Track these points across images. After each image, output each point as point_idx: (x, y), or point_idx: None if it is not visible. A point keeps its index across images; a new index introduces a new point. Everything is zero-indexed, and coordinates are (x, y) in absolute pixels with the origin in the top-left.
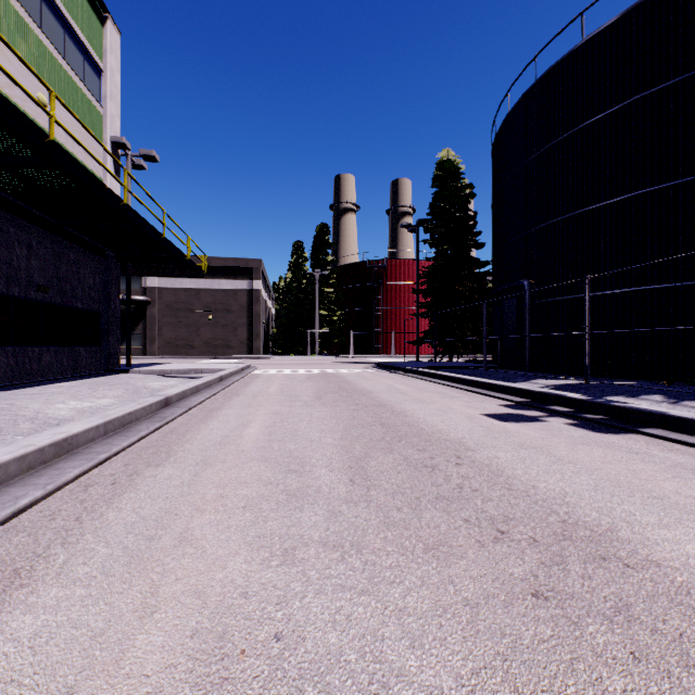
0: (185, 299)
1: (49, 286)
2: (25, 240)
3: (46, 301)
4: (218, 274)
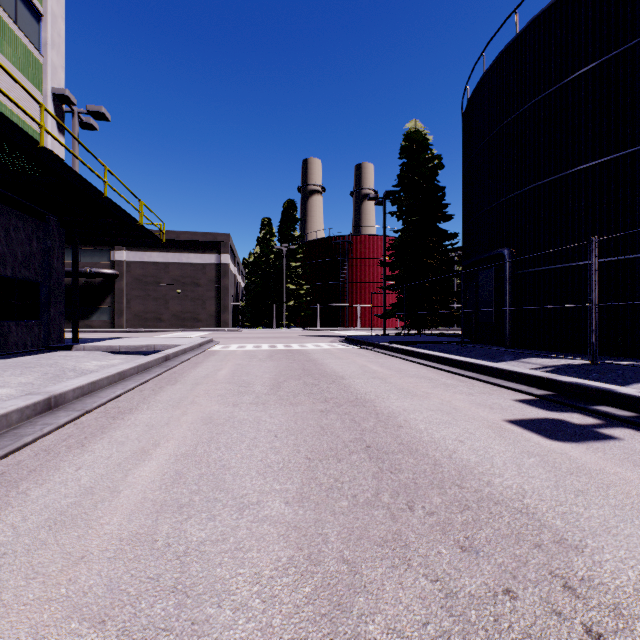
0: (153, 272)
1: None
2: None
3: None
4: (187, 248)
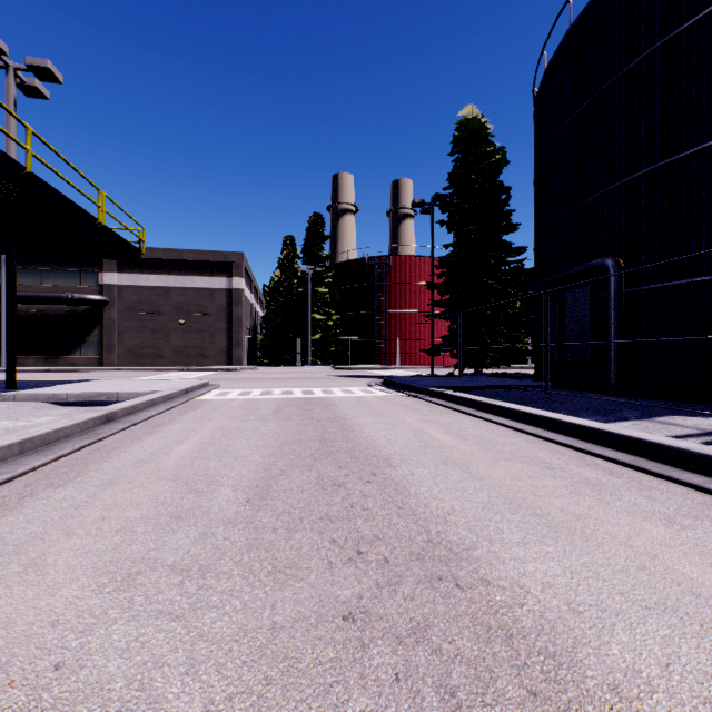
0: (151, 299)
1: None
2: None
3: None
4: (192, 269)
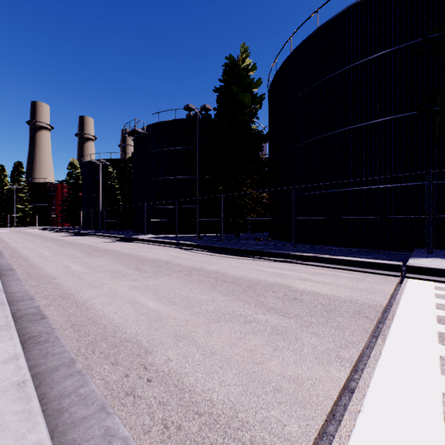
0: None
1: None
2: None
3: None
4: None
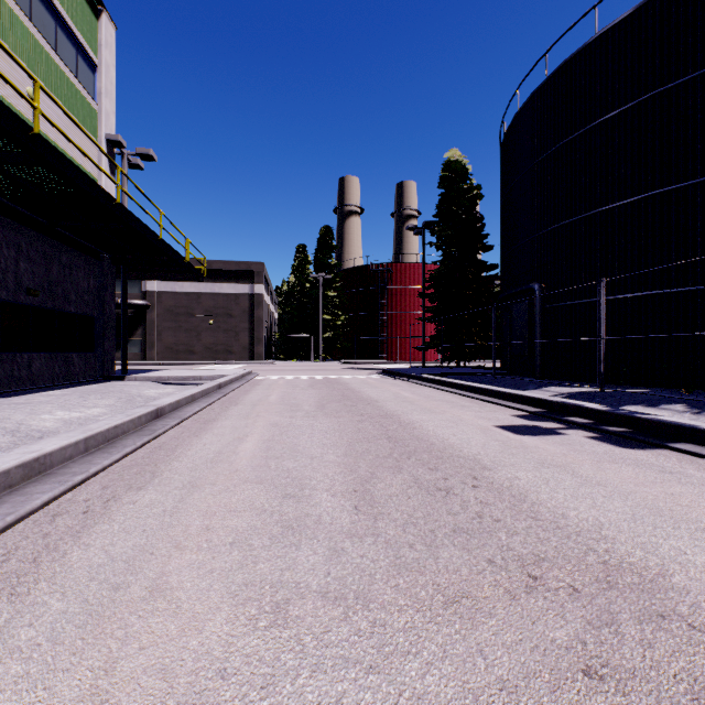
0: (185, 303)
1: (39, 289)
2: (13, 241)
3: (36, 305)
4: (219, 277)
